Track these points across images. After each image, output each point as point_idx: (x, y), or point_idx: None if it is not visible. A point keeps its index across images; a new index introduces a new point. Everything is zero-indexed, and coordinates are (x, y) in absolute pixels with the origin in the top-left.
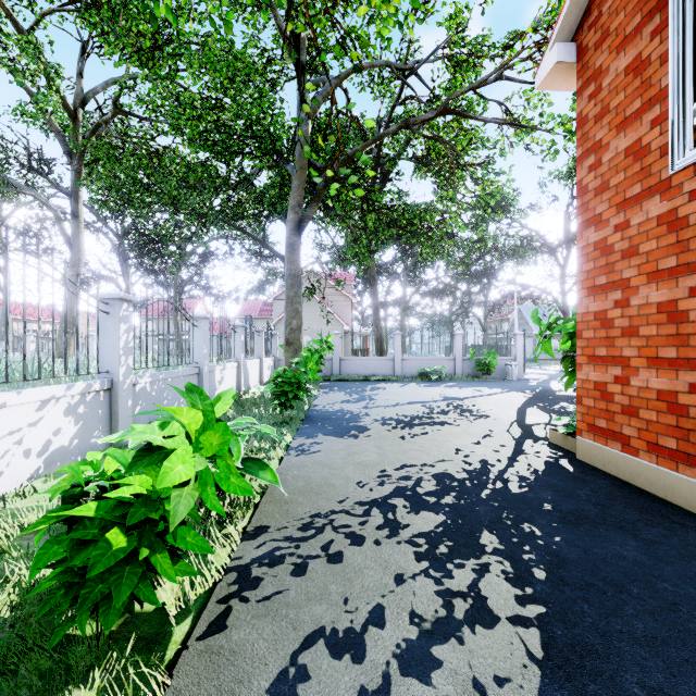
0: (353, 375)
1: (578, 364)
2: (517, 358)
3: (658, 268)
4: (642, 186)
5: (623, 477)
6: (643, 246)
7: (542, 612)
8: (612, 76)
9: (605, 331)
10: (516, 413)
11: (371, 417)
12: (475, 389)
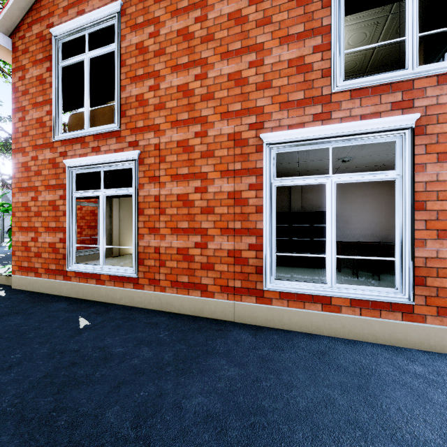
0: None
1: (13, 232)
2: None
3: (49, 184)
4: (43, 141)
5: (35, 290)
6: (44, 171)
7: None
8: (31, 76)
9: (27, 213)
10: None
11: None
12: None
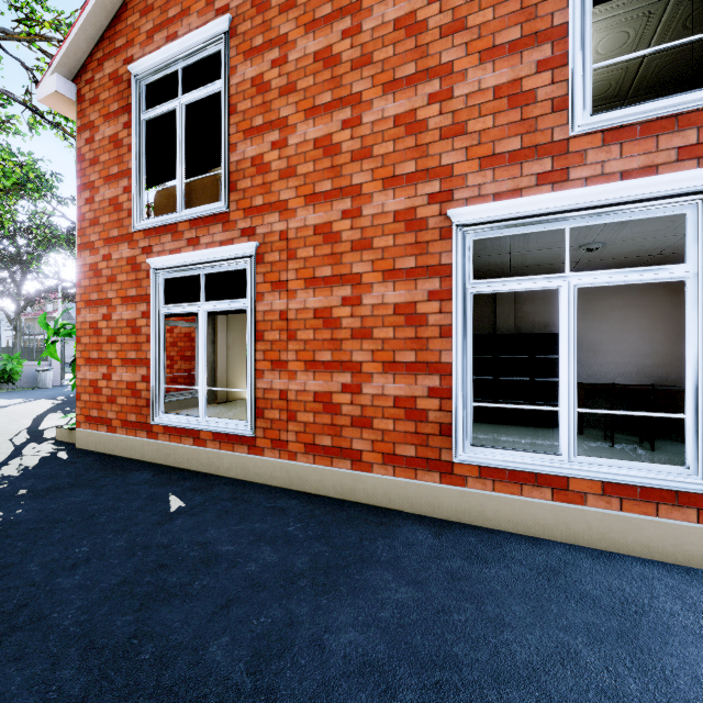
0: None
1: (78, 366)
2: (53, 362)
3: (127, 294)
4: (119, 232)
5: (108, 452)
6: (120, 276)
7: None
8: (102, 136)
9: (97, 338)
10: (31, 421)
11: None
12: None
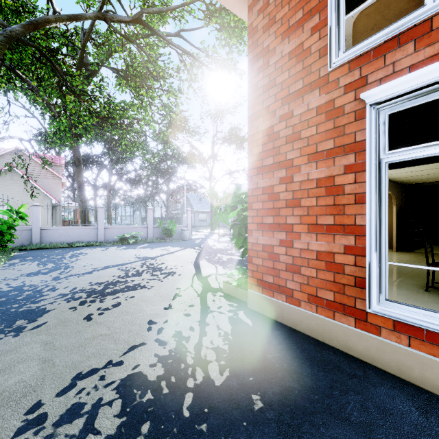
0: (56, 243)
1: (249, 230)
2: (188, 225)
3: (318, 149)
4: (303, 82)
5: (288, 323)
6: (304, 132)
7: None
8: None
9: (272, 203)
10: (193, 267)
11: (58, 291)
12: (163, 249)
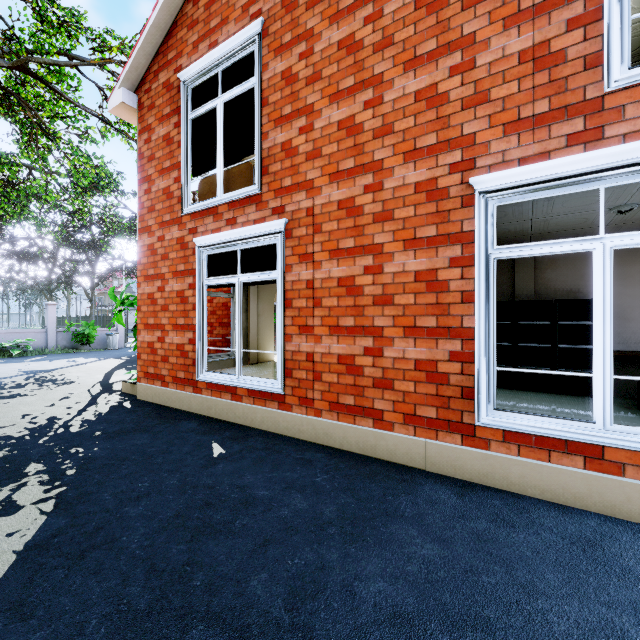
0: None
1: (139, 330)
2: (119, 328)
3: (177, 269)
4: (170, 216)
5: (162, 403)
6: (171, 254)
7: (63, 490)
8: (157, 136)
9: (153, 307)
10: (103, 376)
11: None
12: (69, 360)
